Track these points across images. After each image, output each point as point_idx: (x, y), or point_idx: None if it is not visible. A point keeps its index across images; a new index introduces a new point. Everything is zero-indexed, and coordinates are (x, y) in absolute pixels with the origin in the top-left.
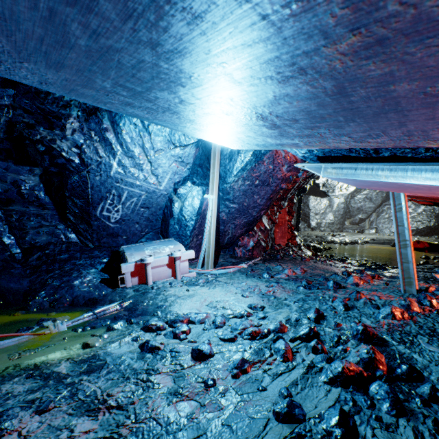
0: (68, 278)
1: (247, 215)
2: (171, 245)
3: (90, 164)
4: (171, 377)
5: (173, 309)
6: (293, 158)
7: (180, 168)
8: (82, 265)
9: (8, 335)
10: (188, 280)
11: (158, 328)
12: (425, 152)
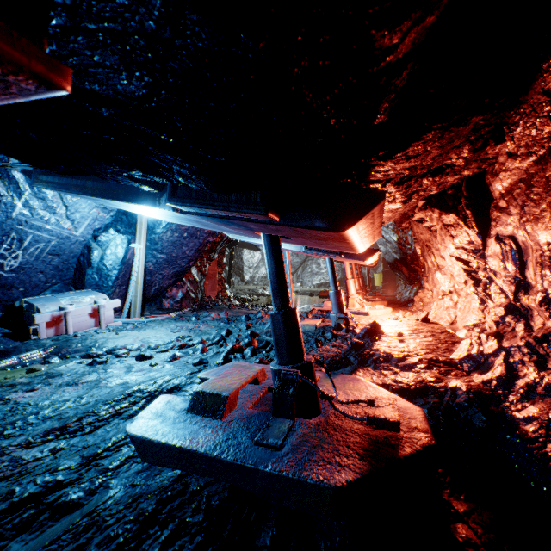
0: None
1: (176, 266)
2: (91, 295)
3: None
4: (124, 368)
5: (108, 345)
6: None
7: (102, 214)
8: None
9: None
10: (115, 328)
11: (99, 355)
12: None
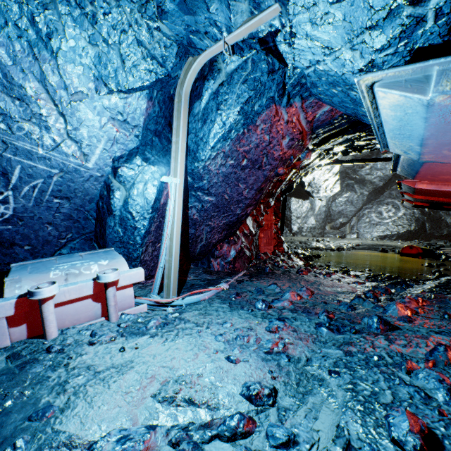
0: None
1: (229, 214)
2: (104, 259)
3: None
4: None
5: (66, 425)
6: (298, 126)
7: (121, 133)
8: None
9: None
10: (131, 322)
11: None
12: None
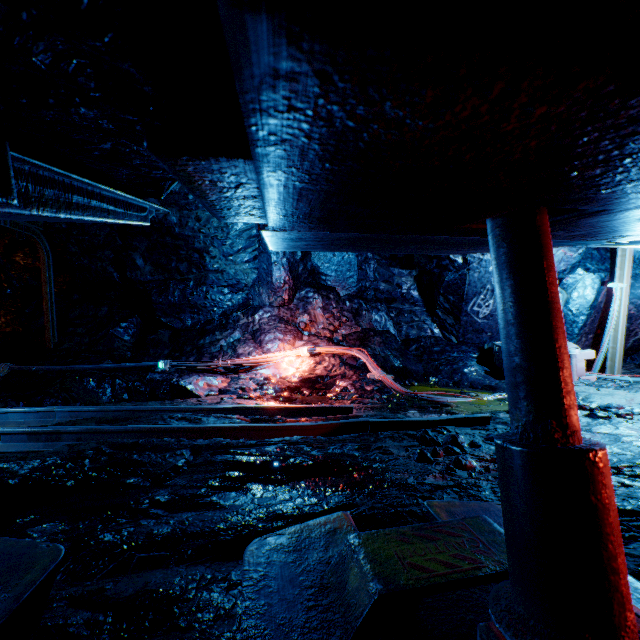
0: (457, 366)
1: None
2: None
3: (471, 263)
4: None
5: (595, 401)
6: None
7: (567, 254)
8: (460, 357)
9: (456, 395)
10: (589, 383)
11: (592, 409)
12: None
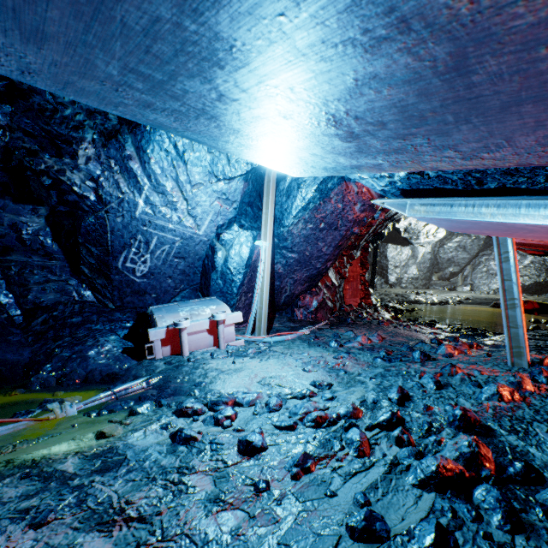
0: (81, 348)
1: (310, 268)
2: (212, 305)
3: (109, 202)
4: (210, 478)
5: (215, 387)
6: (368, 195)
7: (224, 207)
8: (99, 330)
9: (1, 421)
10: (235, 350)
11: (194, 413)
12: (545, 182)
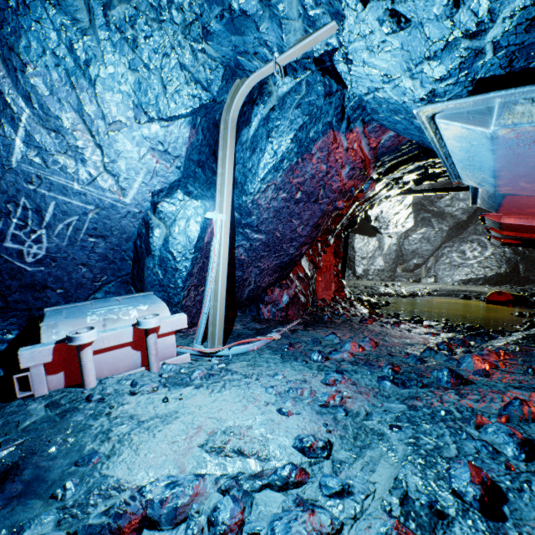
0: None
1: (281, 253)
2: (143, 304)
3: None
4: None
5: (114, 470)
6: (360, 154)
7: (161, 164)
8: None
9: None
10: (173, 373)
11: None
12: None
